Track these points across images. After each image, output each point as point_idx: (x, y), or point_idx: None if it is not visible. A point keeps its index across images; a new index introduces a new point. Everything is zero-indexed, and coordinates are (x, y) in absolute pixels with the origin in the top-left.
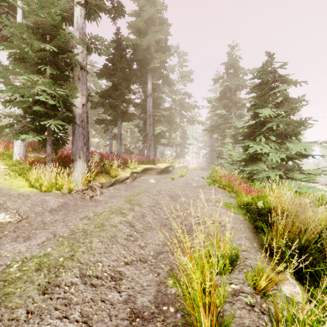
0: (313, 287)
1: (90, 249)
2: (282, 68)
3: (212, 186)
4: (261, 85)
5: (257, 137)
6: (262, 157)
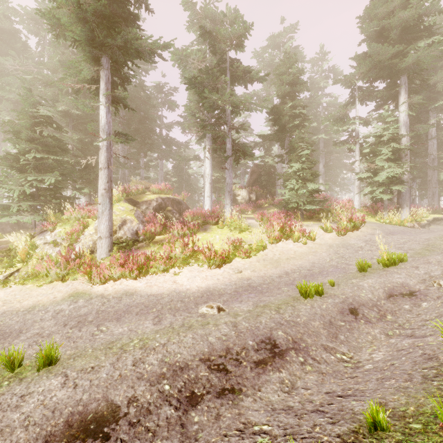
0: None
1: None
2: None
3: None
4: None
5: None
6: None
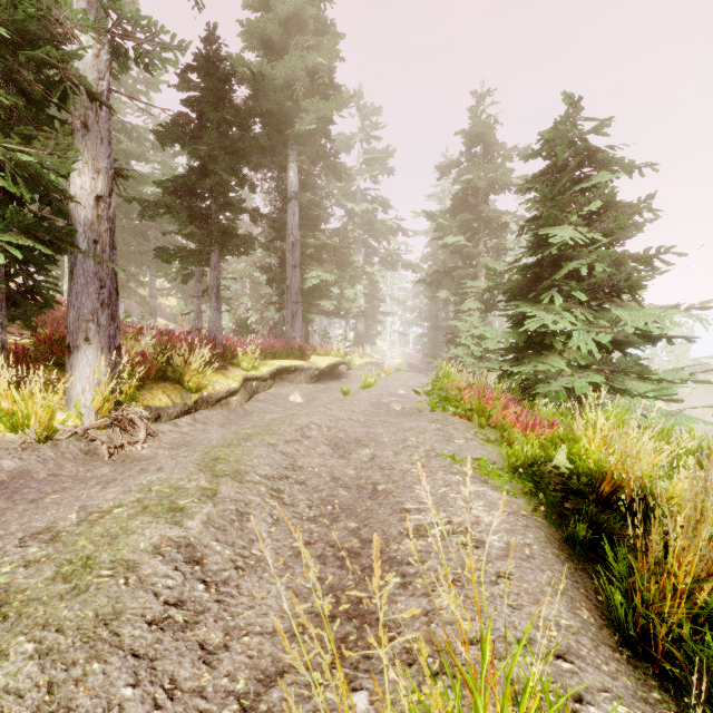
0: None
1: None
2: (600, 133)
3: (440, 412)
4: (552, 172)
5: (543, 294)
6: (555, 341)
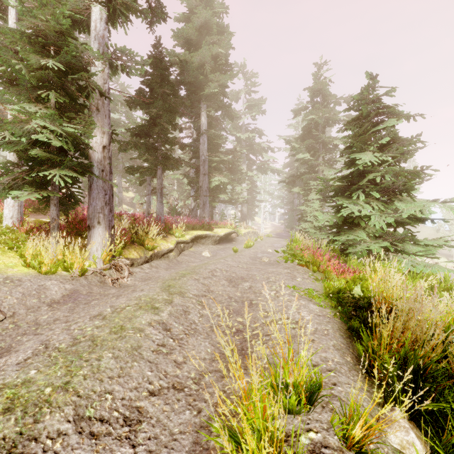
0: (436, 437)
1: (97, 370)
2: (389, 95)
3: (290, 263)
4: (360, 119)
5: (353, 193)
6: (360, 221)
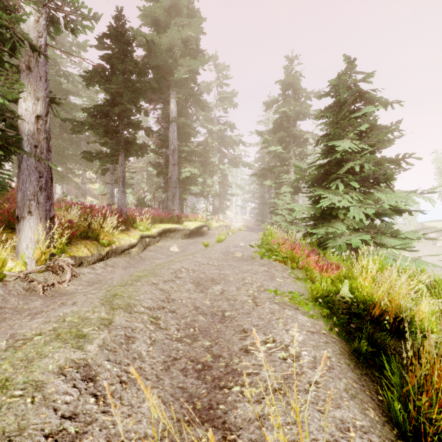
0: None
1: None
2: (367, 81)
3: (266, 259)
4: (337, 105)
5: (331, 183)
6: (339, 213)
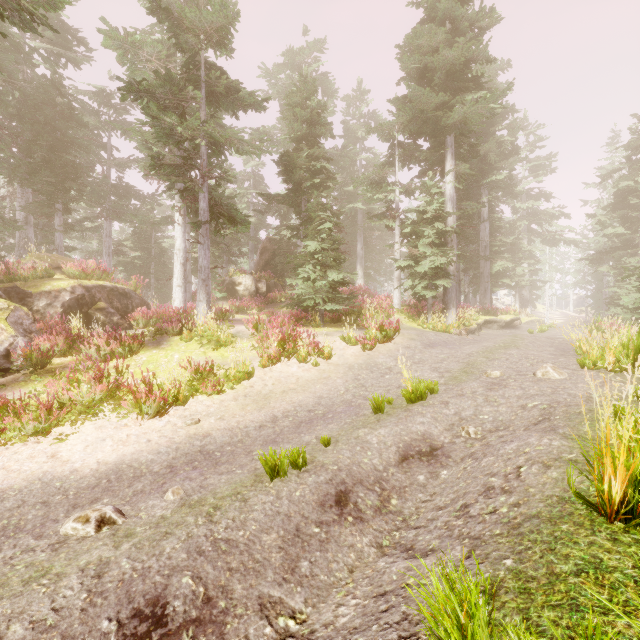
0: None
1: (520, 345)
2: None
3: None
4: None
5: None
6: None
